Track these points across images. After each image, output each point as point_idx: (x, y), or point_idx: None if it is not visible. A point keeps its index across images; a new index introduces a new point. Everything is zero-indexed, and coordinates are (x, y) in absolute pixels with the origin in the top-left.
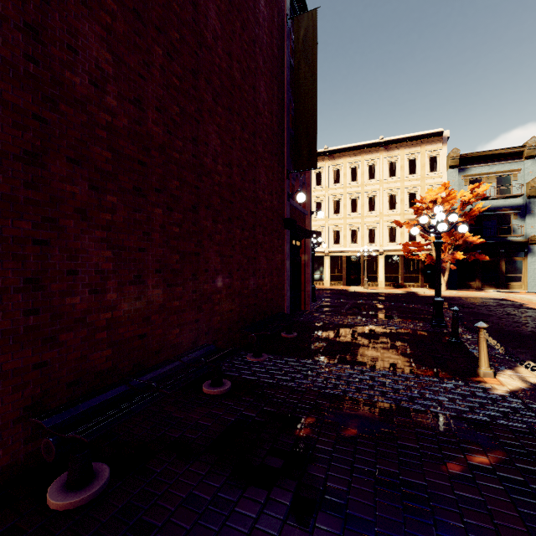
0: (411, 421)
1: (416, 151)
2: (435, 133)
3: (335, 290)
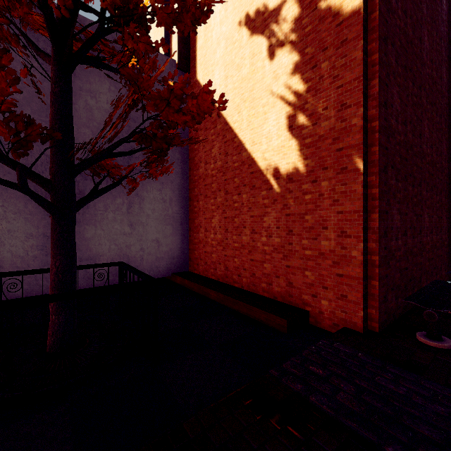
0: None
1: None
2: None
3: None
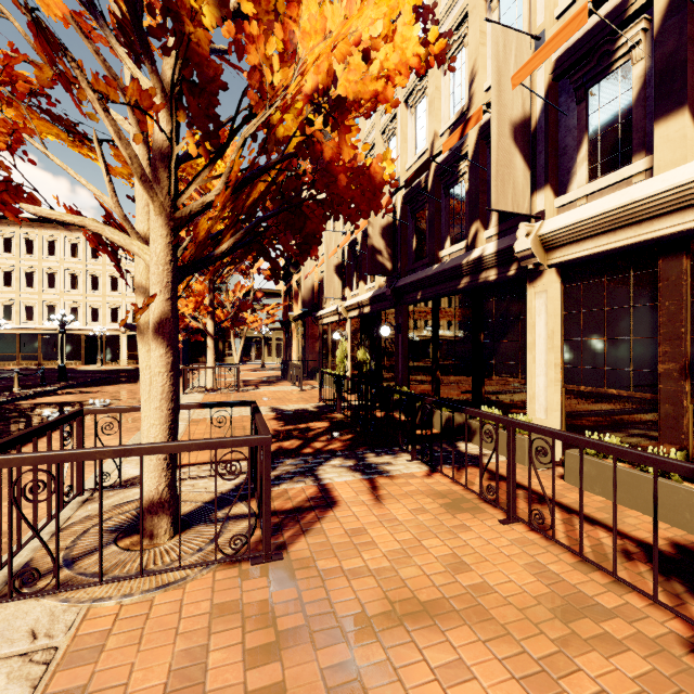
0: None
1: None
2: None
3: None
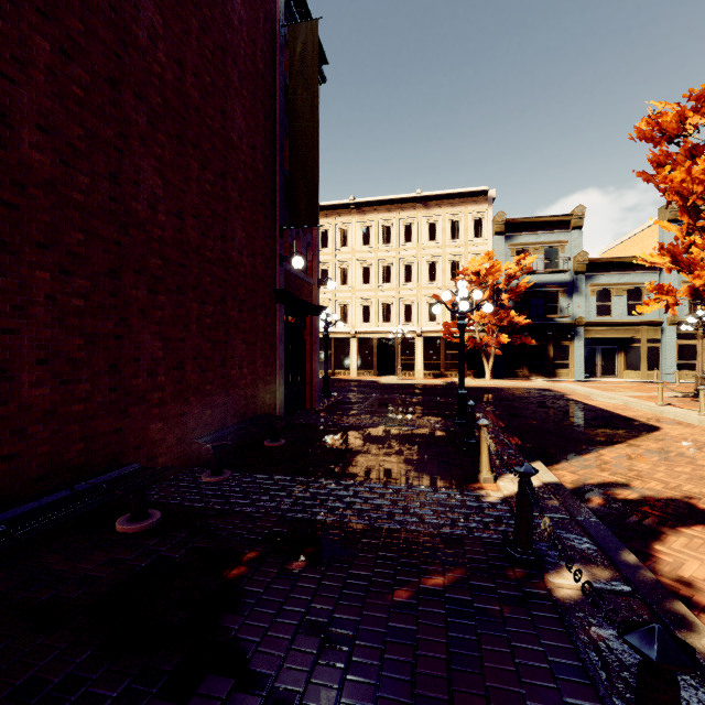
0: (379, 544)
1: (459, 211)
2: (480, 192)
3: (362, 381)
